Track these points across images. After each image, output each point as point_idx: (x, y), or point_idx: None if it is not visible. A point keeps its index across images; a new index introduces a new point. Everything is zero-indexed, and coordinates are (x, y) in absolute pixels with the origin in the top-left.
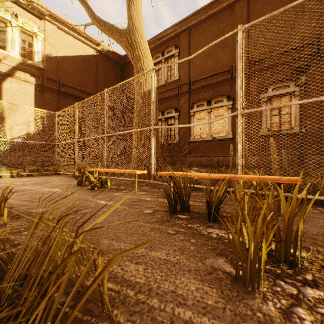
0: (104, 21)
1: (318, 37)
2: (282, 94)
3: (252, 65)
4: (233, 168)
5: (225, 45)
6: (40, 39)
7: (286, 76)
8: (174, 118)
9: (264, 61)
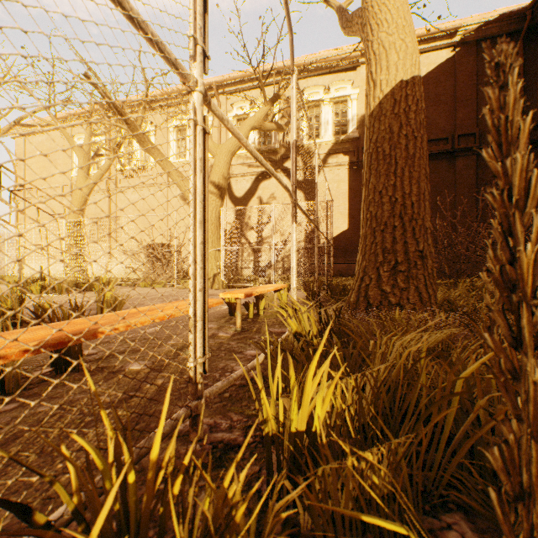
0: (348, 17)
1: None
2: None
3: None
4: None
5: None
6: (354, 99)
7: None
8: None
9: None
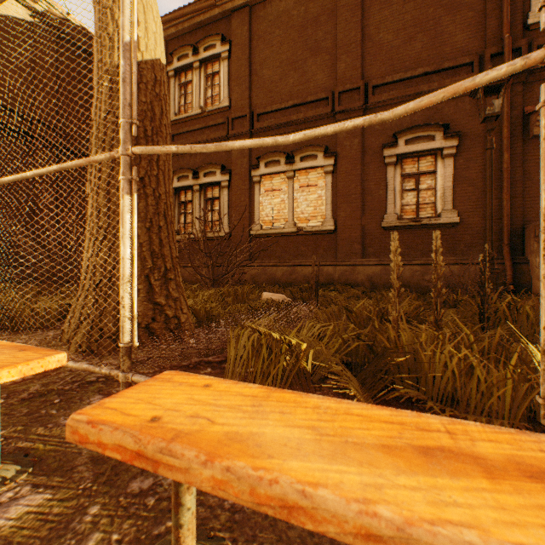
0: None
1: (480, 54)
2: (422, 153)
3: (371, 92)
4: (342, 291)
5: (320, 49)
6: None
7: (428, 120)
8: (221, 185)
9: (391, 88)
